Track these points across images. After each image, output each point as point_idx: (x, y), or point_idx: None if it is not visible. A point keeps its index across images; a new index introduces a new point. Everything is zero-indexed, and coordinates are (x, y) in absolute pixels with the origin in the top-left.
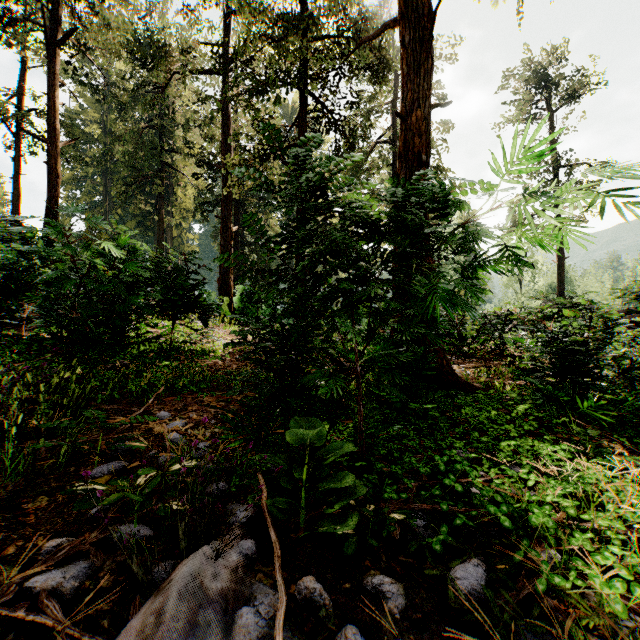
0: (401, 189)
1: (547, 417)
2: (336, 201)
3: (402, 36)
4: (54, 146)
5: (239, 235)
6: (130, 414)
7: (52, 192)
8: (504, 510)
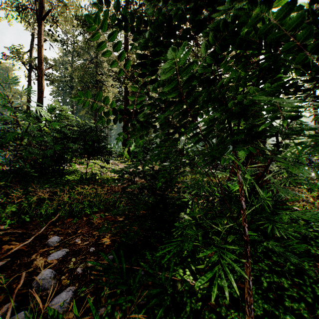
0: None
1: None
2: None
3: None
4: (41, 71)
5: None
6: (29, 238)
7: (40, 94)
8: None
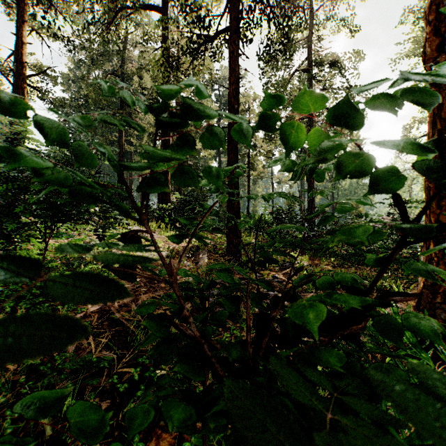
0: None
1: None
2: None
3: None
4: (21, 77)
5: None
6: None
7: None
8: None
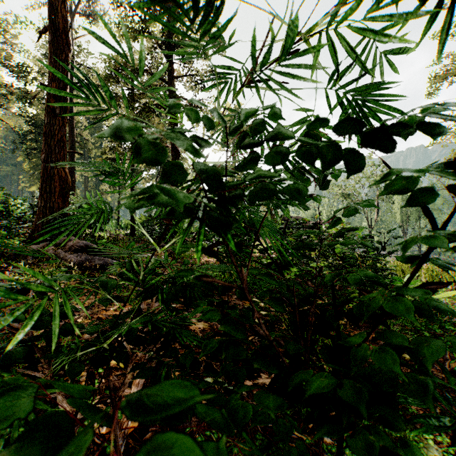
0: None
1: None
2: None
3: (172, 153)
4: None
5: None
6: None
7: None
8: None
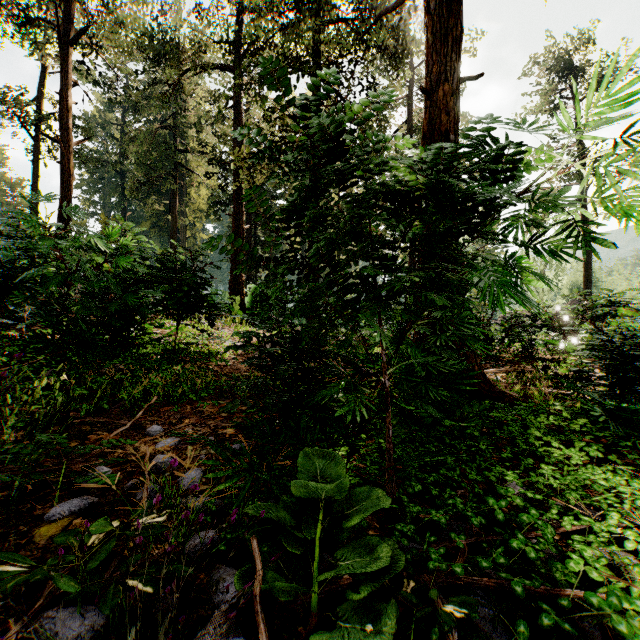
0: (447, 144)
1: (610, 437)
2: (359, 165)
3: (426, 3)
4: (67, 146)
5: (252, 234)
6: (117, 428)
7: (65, 192)
8: (614, 603)
